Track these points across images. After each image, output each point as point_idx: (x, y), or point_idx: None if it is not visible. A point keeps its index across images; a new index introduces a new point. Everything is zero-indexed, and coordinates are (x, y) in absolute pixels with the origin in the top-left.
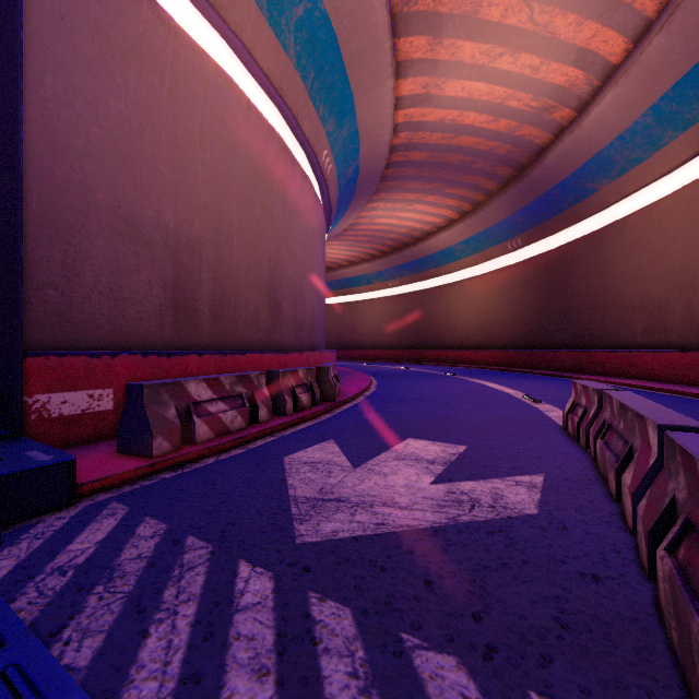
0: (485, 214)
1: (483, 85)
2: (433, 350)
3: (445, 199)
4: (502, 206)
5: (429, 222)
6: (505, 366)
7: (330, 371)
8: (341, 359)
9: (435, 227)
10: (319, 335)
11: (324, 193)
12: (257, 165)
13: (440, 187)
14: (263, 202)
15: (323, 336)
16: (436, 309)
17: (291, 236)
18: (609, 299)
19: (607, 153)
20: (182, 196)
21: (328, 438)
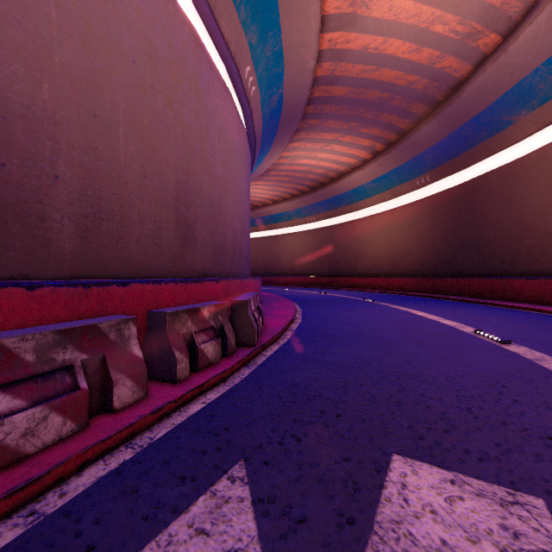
0: (397, 153)
1: (411, 4)
2: (345, 276)
3: (360, 139)
4: (414, 145)
5: (344, 162)
6: (413, 291)
7: (250, 305)
8: (265, 285)
9: (349, 168)
10: (242, 262)
11: (248, 120)
12: (158, 46)
13: (357, 126)
14: (168, 96)
15: (247, 264)
16: (348, 241)
17: (207, 148)
18: (525, 228)
19: (530, 81)
20: (14, 38)
21: (234, 455)
